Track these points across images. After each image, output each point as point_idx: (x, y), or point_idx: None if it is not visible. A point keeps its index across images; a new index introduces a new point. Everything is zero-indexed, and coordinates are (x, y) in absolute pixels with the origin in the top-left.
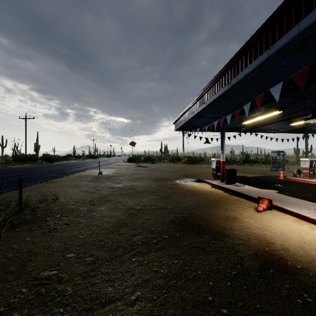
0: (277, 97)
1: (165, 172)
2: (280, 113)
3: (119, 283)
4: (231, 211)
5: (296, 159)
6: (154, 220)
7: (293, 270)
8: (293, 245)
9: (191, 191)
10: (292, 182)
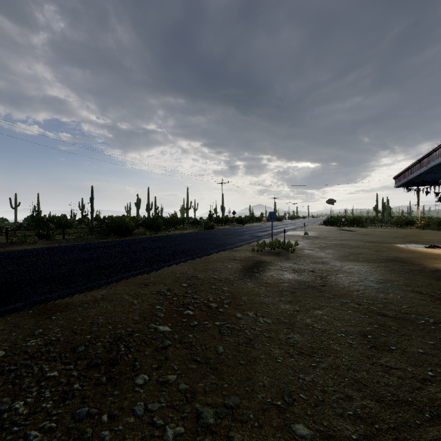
0: None
1: (381, 237)
2: None
3: (356, 264)
4: None
5: None
6: (370, 257)
7: None
8: None
9: (411, 251)
10: None
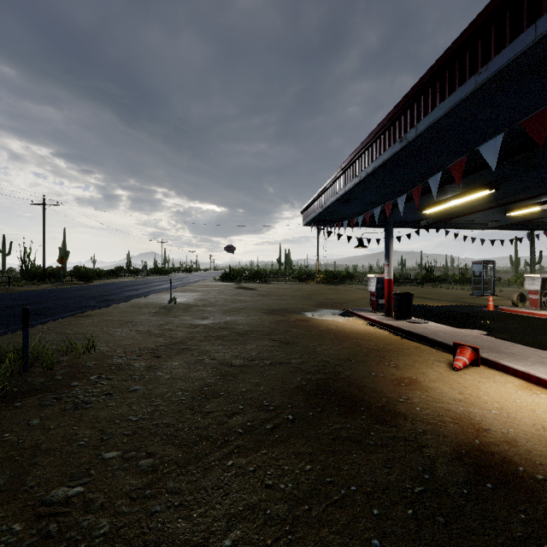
0: (492, 161)
1: (286, 297)
2: (491, 194)
3: (200, 511)
4: (406, 368)
5: (515, 275)
6: (267, 387)
7: (530, 484)
8: (523, 434)
9: (333, 333)
10: (510, 316)
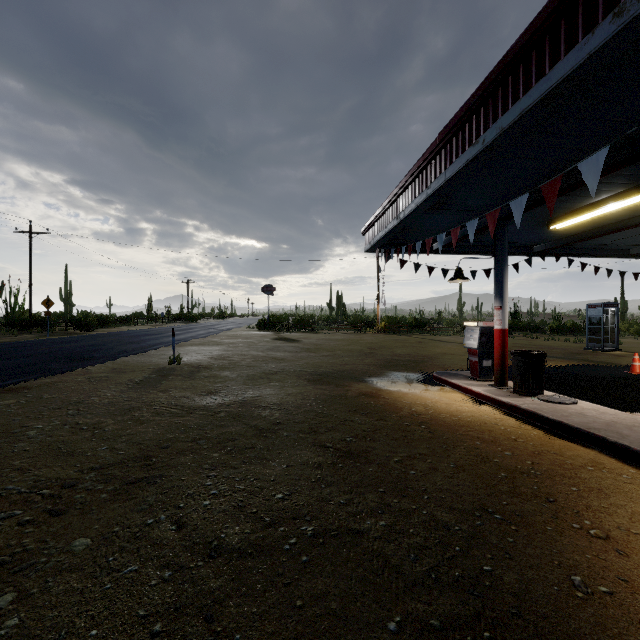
0: None
1: (340, 353)
2: None
3: None
4: (634, 547)
5: (624, 322)
6: None
7: None
8: None
9: (424, 423)
10: None
